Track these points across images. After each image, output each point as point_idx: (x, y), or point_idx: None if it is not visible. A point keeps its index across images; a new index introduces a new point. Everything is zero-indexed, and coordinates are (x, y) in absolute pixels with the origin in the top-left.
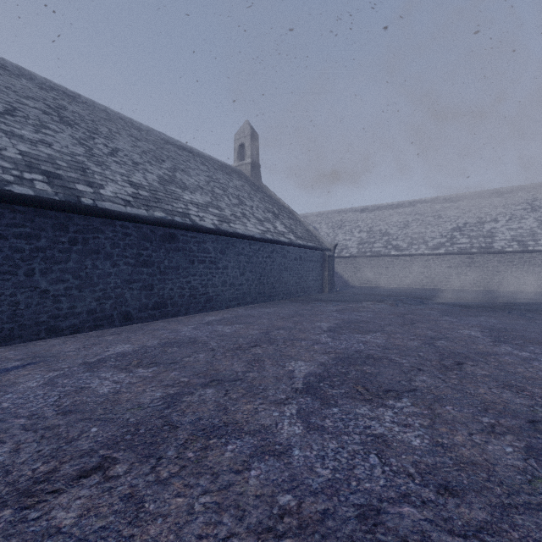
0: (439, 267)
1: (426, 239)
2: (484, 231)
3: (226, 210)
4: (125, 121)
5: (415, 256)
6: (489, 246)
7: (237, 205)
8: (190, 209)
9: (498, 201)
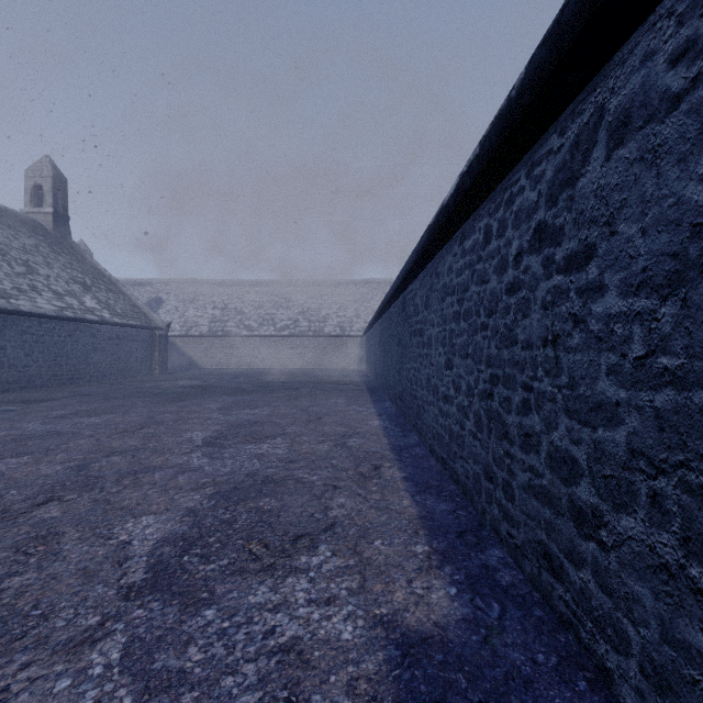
0: (285, 348)
1: (276, 320)
2: (321, 317)
3: (5, 282)
4: None
5: (264, 337)
6: (321, 330)
7: (24, 274)
8: None
9: (336, 290)
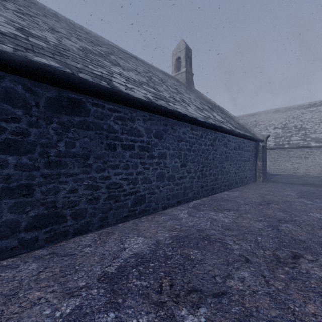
0: None
1: None
2: None
3: (164, 92)
4: (75, 25)
5: None
6: None
7: (175, 93)
8: (114, 77)
9: None
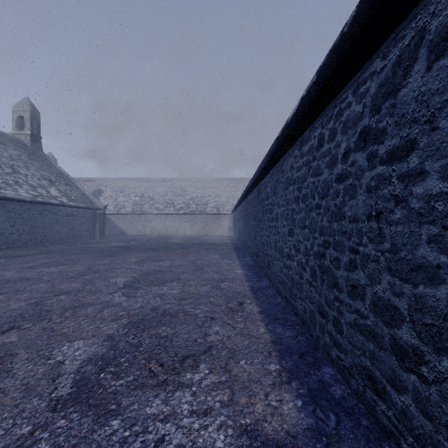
0: (181, 221)
1: (175, 204)
2: (204, 201)
3: None
4: None
5: (167, 214)
6: (204, 210)
7: (10, 174)
8: None
9: (213, 184)
